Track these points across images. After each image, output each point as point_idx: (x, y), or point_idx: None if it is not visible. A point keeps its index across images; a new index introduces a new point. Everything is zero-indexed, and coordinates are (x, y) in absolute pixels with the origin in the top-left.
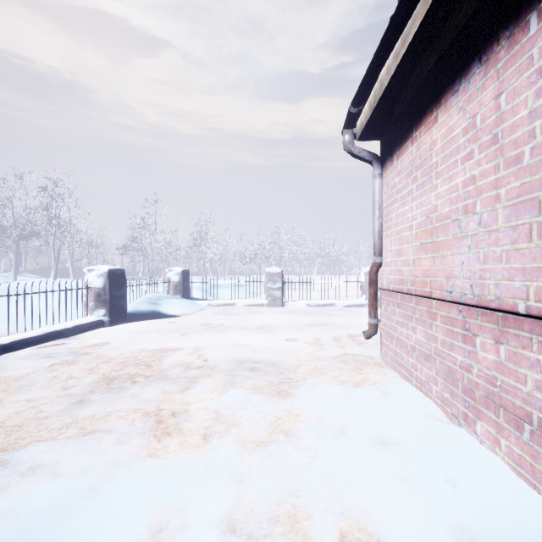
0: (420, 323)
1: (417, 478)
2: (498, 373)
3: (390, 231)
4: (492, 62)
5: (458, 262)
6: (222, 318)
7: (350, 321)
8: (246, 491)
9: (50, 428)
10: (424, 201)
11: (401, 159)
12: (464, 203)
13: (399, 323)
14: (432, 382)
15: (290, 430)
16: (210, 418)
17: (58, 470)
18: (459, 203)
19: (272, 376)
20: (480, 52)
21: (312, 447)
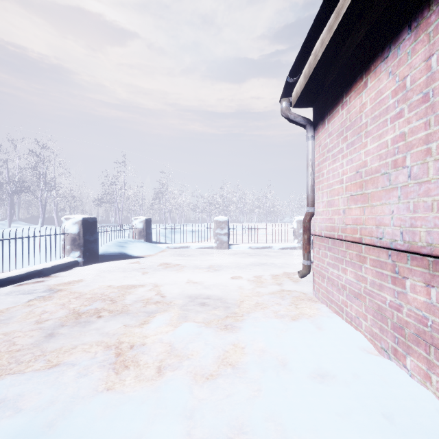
0: (350, 265)
1: (355, 413)
2: (429, 313)
3: (322, 185)
4: (422, 27)
5: (388, 211)
6: (178, 258)
7: (285, 261)
8: (195, 428)
9: (20, 361)
10: (354, 157)
11: (332, 122)
12: (394, 158)
13: (330, 264)
14: (361, 318)
15: (237, 363)
16: (164, 351)
17: (21, 405)
18: (388, 158)
19: (220, 310)
20: (410, 20)
21: (257, 380)
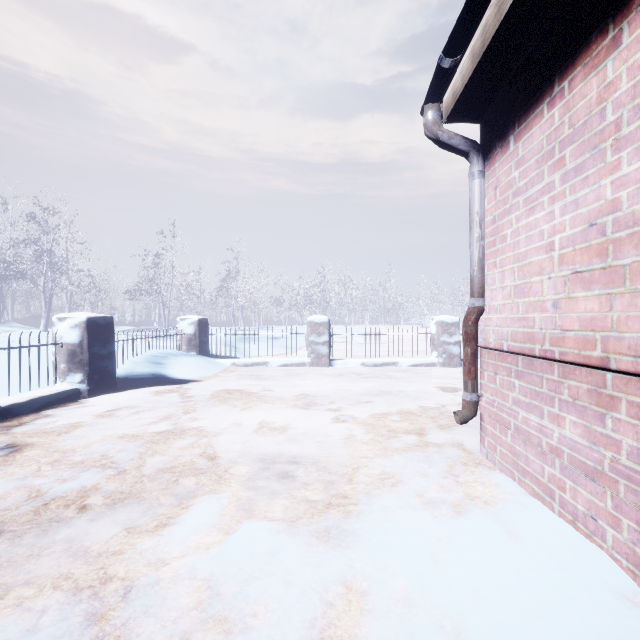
0: (572, 411)
1: None
2: None
3: (502, 257)
4: None
5: None
6: (248, 383)
7: (421, 387)
8: None
9: None
10: (583, 196)
11: (526, 138)
12: None
13: (521, 403)
14: (604, 520)
15: None
16: (195, 606)
17: None
18: None
19: (315, 491)
20: None
21: None
